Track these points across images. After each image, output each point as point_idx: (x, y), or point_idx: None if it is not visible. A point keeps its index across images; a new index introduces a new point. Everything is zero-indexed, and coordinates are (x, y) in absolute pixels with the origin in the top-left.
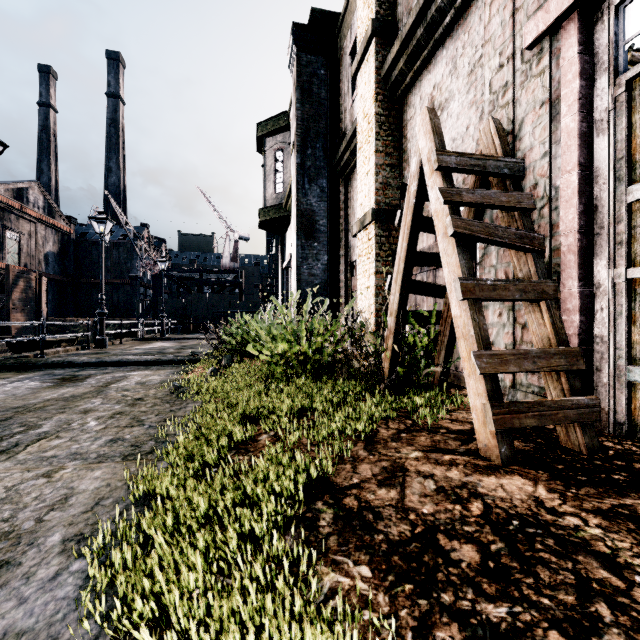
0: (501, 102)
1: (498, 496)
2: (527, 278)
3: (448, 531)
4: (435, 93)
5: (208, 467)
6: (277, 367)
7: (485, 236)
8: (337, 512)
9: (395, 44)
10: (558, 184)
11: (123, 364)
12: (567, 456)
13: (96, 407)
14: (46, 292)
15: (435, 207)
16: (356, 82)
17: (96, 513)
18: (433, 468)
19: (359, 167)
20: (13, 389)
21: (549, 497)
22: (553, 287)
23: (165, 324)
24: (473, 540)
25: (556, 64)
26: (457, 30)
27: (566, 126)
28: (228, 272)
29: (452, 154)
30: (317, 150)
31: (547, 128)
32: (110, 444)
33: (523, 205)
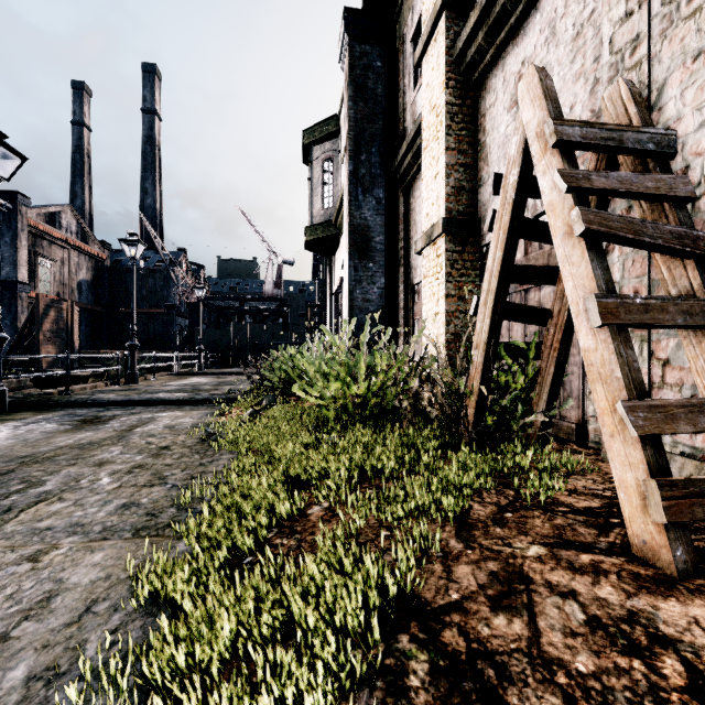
0: (629, 63)
1: (700, 645)
2: (686, 295)
3: None
4: (524, 70)
5: (241, 554)
6: (329, 412)
7: (629, 235)
8: (434, 660)
9: (472, 14)
10: None
11: (153, 403)
12: None
13: (114, 458)
14: (78, 323)
15: (550, 199)
16: (419, 73)
17: (83, 627)
18: (570, 578)
19: (424, 170)
20: (26, 433)
21: None
22: None
23: (203, 357)
24: None
25: None
26: None
27: None
28: (271, 300)
29: (575, 124)
30: (372, 155)
31: None
32: (121, 511)
33: (678, 193)
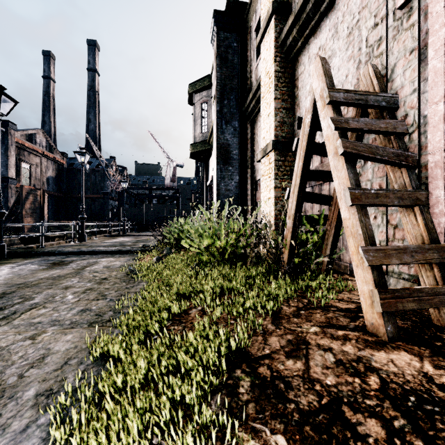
0: (376, 53)
1: (391, 371)
2: (402, 188)
3: (351, 404)
4: (320, 53)
5: (151, 334)
6: (203, 256)
7: (369, 154)
8: (253, 380)
9: (290, 18)
10: (426, 113)
11: (96, 253)
12: (442, 334)
13: (74, 284)
14: (47, 203)
15: (326, 133)
16: (259, 51)
17: (64, 371)
18: (330, 342)
19: (262, 111)
20: (19, 270)
21: (436, 373)
22: (425, 195)
23: (126, 225)
24: (376, 414)
25: (424, 18)
26: (338, 3)
27: (433, 66)
28: (169, 189)
29: (340, 91)
30: (231, 100)
31: (416, 69)
32: (81, 313)
33: (398, 130)
